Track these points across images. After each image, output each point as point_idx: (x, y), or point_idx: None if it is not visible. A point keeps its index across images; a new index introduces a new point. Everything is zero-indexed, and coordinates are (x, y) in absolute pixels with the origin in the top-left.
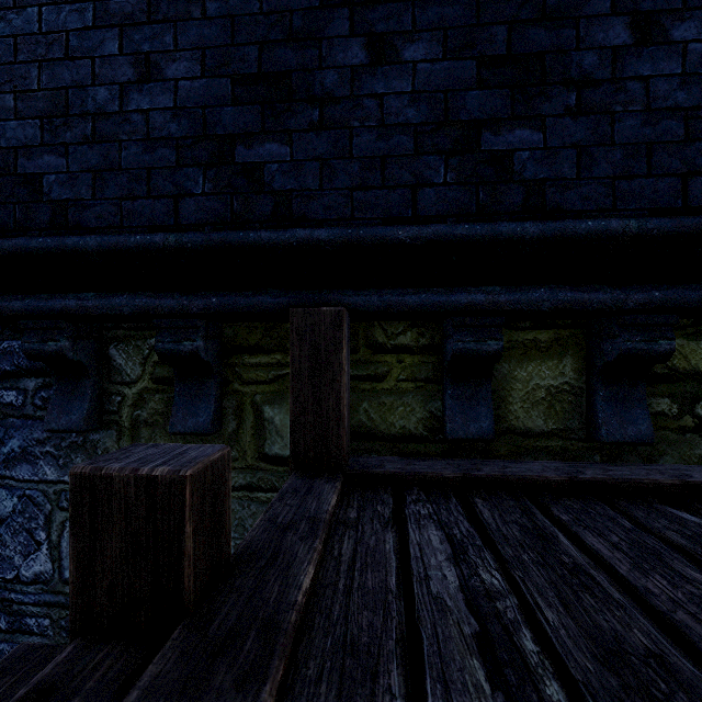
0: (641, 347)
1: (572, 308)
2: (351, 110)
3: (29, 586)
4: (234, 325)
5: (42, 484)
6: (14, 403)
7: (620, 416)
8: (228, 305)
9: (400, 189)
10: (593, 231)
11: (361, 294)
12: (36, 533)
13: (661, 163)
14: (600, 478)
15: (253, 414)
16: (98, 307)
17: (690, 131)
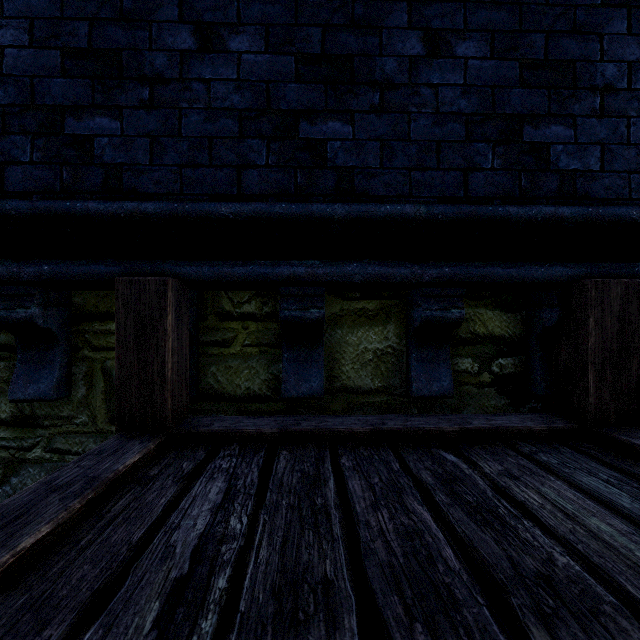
0: (437, 314)
1: (379, 281)
2: (180, 91)
3: None
4: (84, 293)
5: None
6: None
7: (428, 374)
8: (61, 273)
9: (227, 168)
10: (391, 214)
11: (193, 265)
12: None
13: (448, 159)
14: (396, 428)
15: (104, 379)
16: None
17: (470, 133)
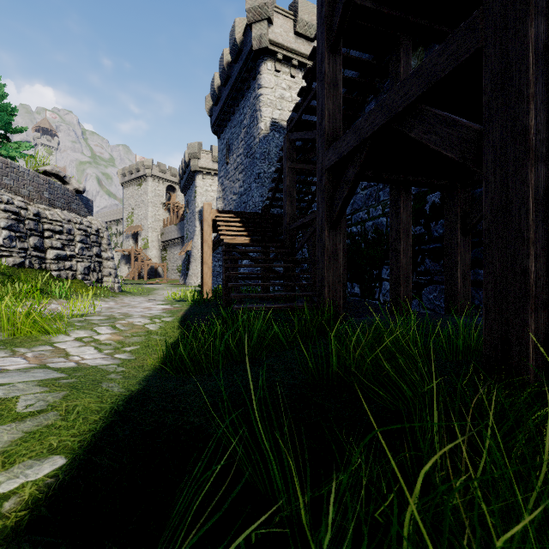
0: None
1: None
2: None
3: None
4: None
5: None
6: None
7: None
8: None
9: None
10: None
11: None
12: None
13: None
14: None
15: None
16: None
17: None
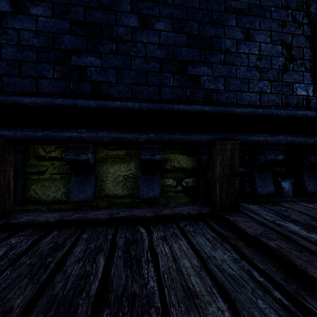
0: (149, 158)
1: (117, 140)
2: (1, 34)
3: None
4: None
5: None
6: None
7: (148, 187)
8: None
9: (29, 78)
10: (120, 107)
11: (11, 130)
12: None
13: (151, 80)
14: (122, 216)
15: None
16: None
17: (162, 68)
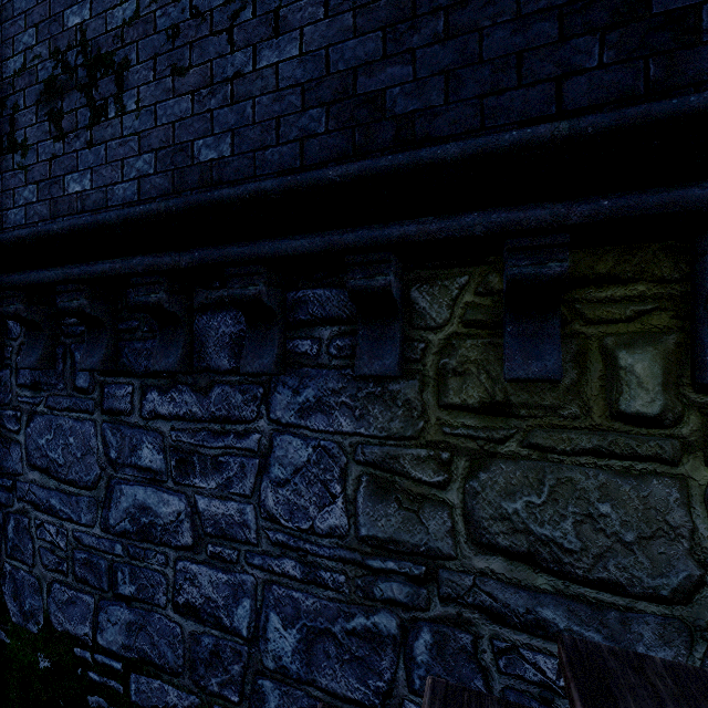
0: None
1: None
2: None
3: (323, 538)
4: (572, 252)
5: (337, 435)
6: (309, 352)
7: None
8: (627, 207)
9: None
10: None
11: None
12: (331, 485)
13: None
14: None
15: (602, 361)
16: (442, 230)
17: None
